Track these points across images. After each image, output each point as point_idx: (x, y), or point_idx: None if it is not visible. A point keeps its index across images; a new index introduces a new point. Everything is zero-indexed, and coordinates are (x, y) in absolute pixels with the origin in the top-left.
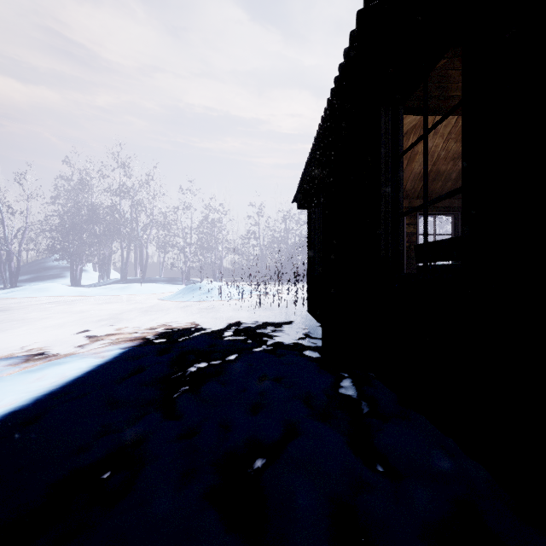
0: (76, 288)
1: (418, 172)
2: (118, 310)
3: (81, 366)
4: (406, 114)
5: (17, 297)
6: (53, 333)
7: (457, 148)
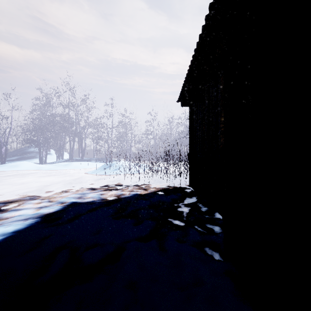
0: (37, 165)
1: None
2: (50, 182)
3: None
4: None
5: None
6: None
7: None
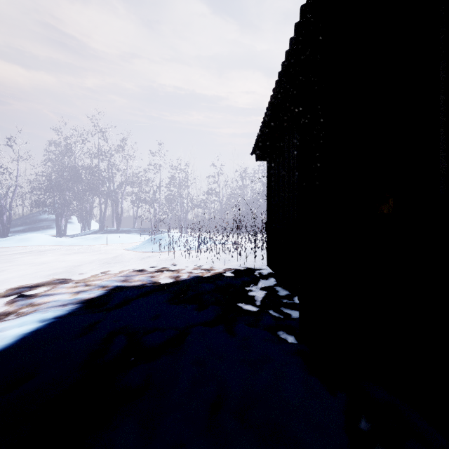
0: (55, 238)
1: None
2: (79, 262)
3: None
4: None
5: None
6: None
7: None
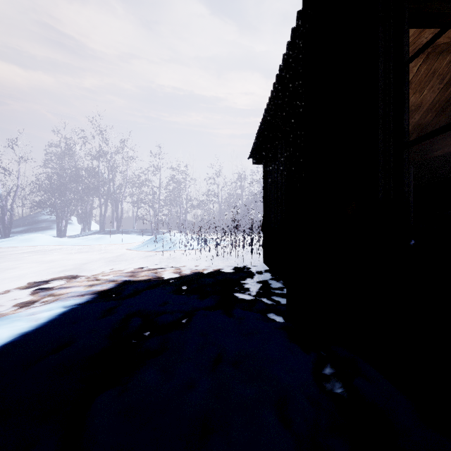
0: (58, 239)
1: None
2: (85, 260)
3: None
4: None
5: (3, 246)
6: (7, 286)
7: (416, 100)
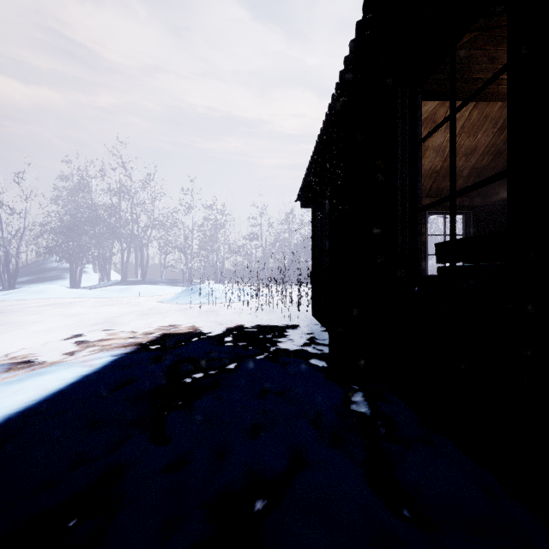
0: (74, 290)
1: (428, 169)
2: (115, 313)
3: (65, 377)
4: (423, 100)
5: (13, 299)
6: (43, 339)
7: (470, 143)
